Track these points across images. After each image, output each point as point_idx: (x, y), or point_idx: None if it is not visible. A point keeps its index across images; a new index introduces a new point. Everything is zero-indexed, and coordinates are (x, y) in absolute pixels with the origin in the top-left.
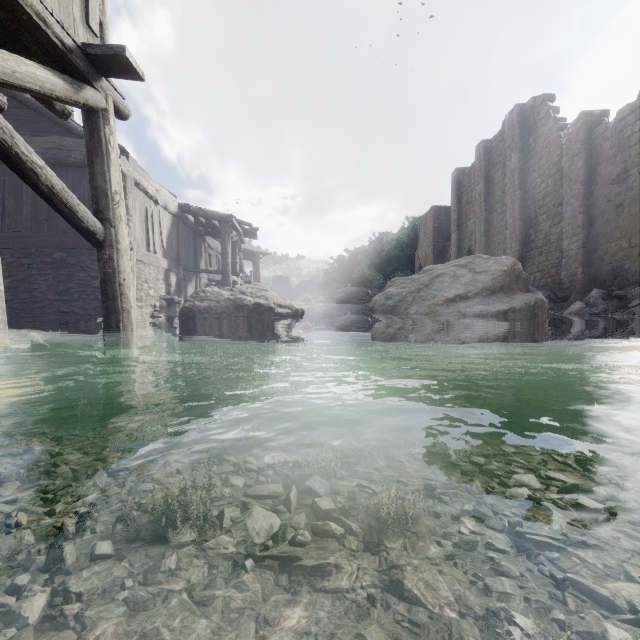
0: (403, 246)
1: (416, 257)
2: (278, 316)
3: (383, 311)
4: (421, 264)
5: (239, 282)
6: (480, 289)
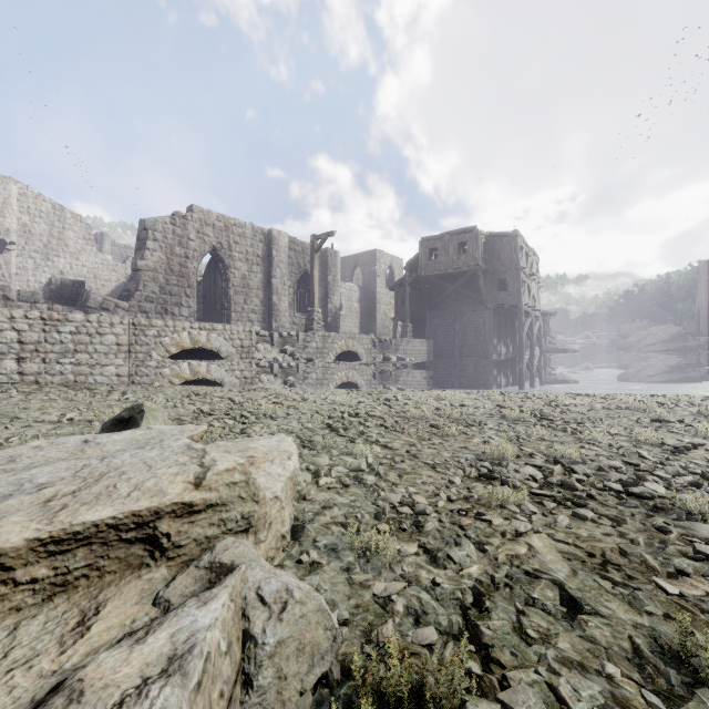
0: (689, 288)
1: (696, 300)
2: (569, 352)
3: (622, 349)
4: (698, 307)
5: (547, 337)
6: (661, 341)
